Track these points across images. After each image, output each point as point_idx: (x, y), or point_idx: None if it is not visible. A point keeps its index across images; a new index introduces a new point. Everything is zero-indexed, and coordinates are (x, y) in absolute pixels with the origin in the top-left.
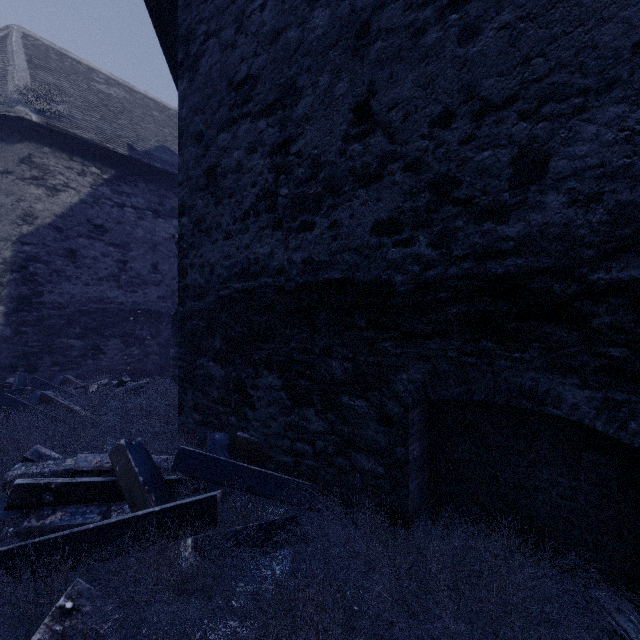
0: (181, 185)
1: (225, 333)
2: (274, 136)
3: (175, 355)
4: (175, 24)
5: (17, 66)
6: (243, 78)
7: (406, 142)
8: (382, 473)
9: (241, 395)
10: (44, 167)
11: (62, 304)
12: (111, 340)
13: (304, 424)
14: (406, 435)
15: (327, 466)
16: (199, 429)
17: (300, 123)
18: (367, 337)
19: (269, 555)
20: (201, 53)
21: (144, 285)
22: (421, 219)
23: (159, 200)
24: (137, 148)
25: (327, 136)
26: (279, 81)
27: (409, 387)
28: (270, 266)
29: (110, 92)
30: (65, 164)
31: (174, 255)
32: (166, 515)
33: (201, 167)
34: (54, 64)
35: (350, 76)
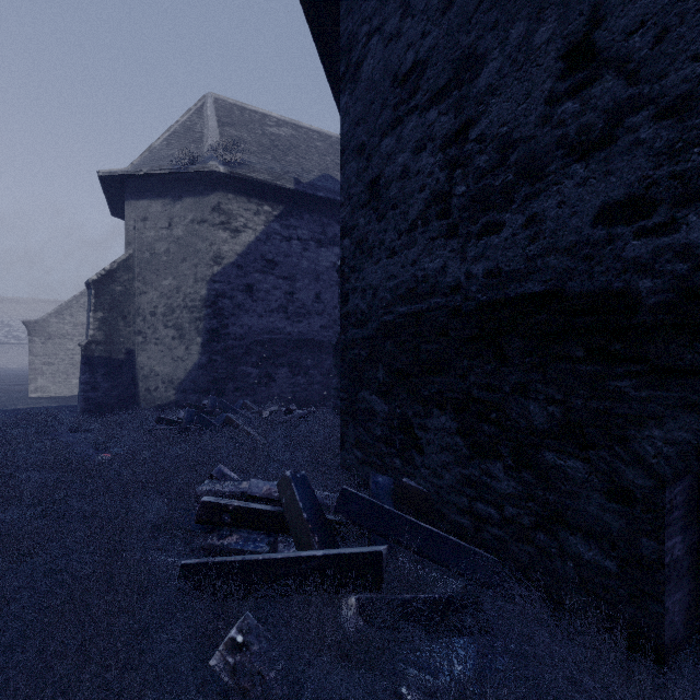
0: (343, 206)
1: (388, 363)
2: (447, 125)
3: (336, 386)
4: (336, 40)
5: (210, 128)
6: (409, 68)
7: (661, 75)
8: (613, 570)
9: (407, 435)
10: (229, 212)
11: (242, 335)
12: (280, 369)
13: (487, 481)
14: (659, 523)
15: (521, 541)
16: (361, 468)
17: (482, 98)
18: (586, 372)
19: (445, 641)
20: (363, 57)
21: (308, 315)
22: (692, 188)
23: (321, 229)
24: (302, 181)
25: (522, 104)
26: (454, 55)
27: (666, 450)
28: (442, 283)
29: (280, 133)
30: (244, 207)
31: (335, 283)
32: (329, 563)
33: (363, 182)
34: (236, 119)
35: (558, 11)
